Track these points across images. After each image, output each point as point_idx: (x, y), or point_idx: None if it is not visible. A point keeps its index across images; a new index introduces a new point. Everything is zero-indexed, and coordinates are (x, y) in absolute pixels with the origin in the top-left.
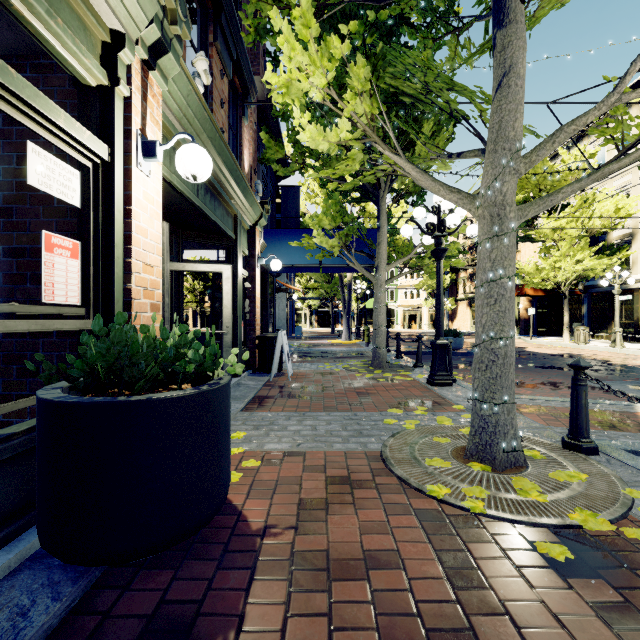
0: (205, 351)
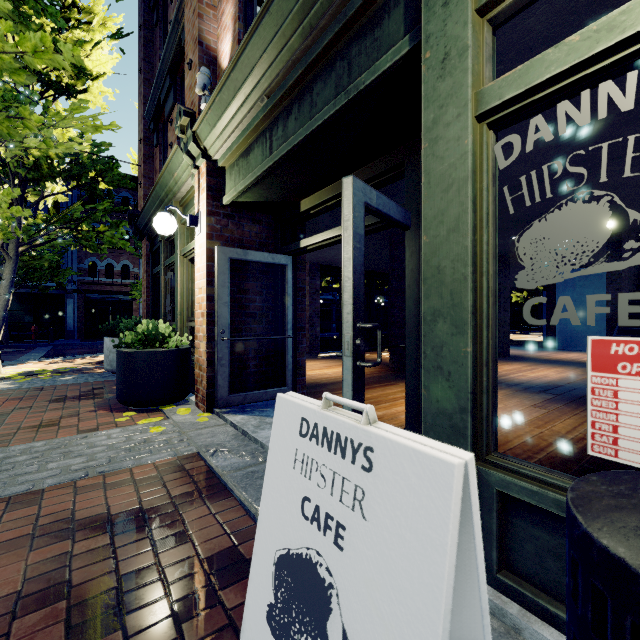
0: (130, 336)
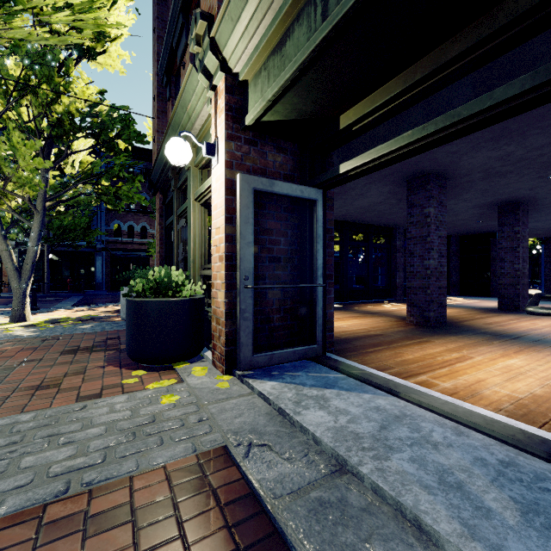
0: (141, 284)
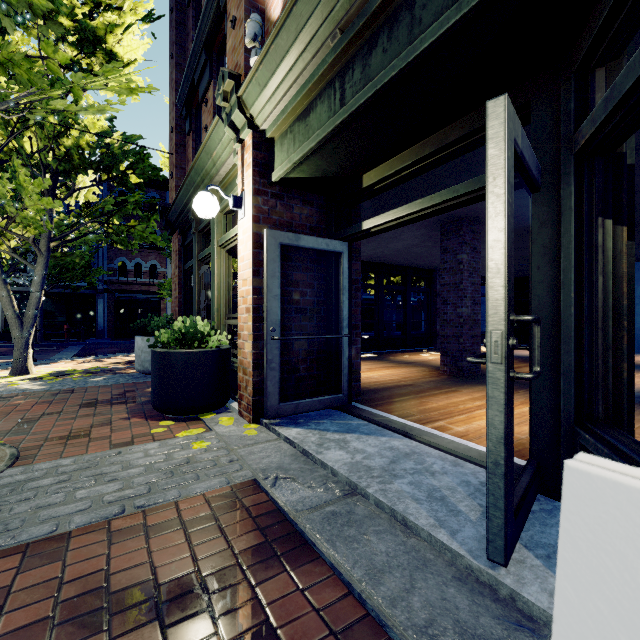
0: (166, 335)
